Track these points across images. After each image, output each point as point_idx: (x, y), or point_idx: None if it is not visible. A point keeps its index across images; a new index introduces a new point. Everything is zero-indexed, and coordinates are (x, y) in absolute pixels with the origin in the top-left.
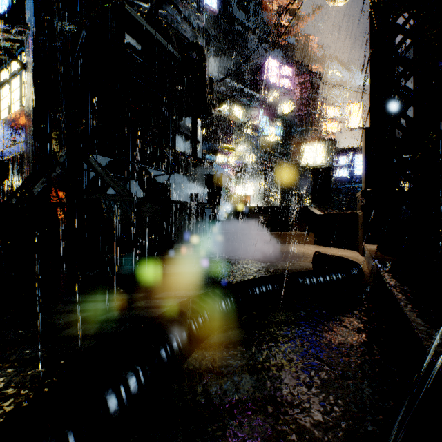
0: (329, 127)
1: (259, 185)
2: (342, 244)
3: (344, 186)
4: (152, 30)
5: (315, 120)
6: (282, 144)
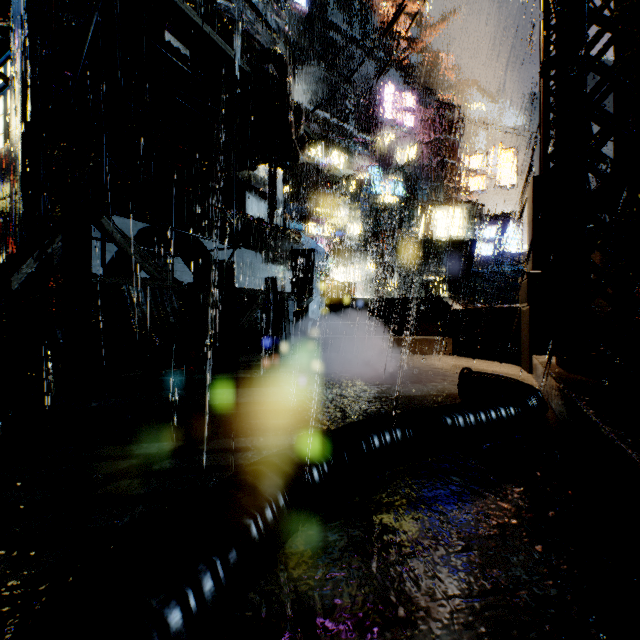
0: (470, 183)
1: (368, 267)
2: (496, 355)
3: (490, 269)
4: (206, 28)
5: (449, 173)
6: (402, 208)
